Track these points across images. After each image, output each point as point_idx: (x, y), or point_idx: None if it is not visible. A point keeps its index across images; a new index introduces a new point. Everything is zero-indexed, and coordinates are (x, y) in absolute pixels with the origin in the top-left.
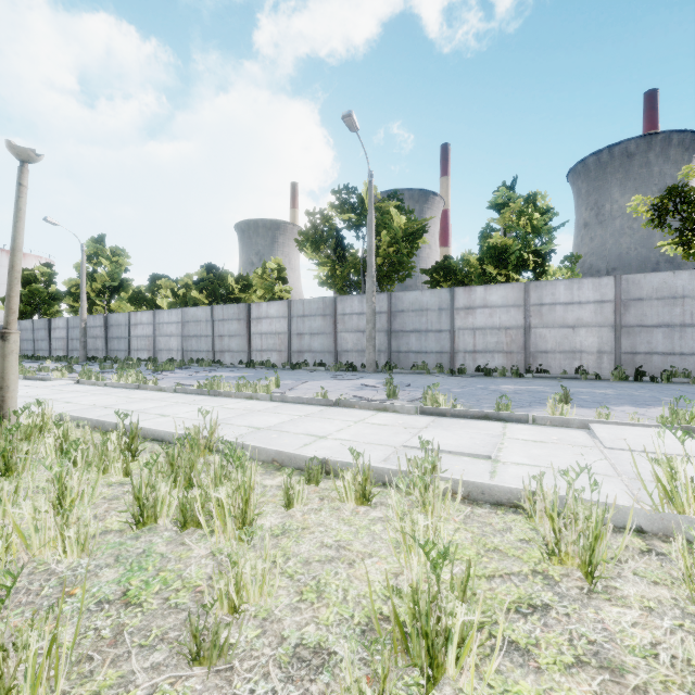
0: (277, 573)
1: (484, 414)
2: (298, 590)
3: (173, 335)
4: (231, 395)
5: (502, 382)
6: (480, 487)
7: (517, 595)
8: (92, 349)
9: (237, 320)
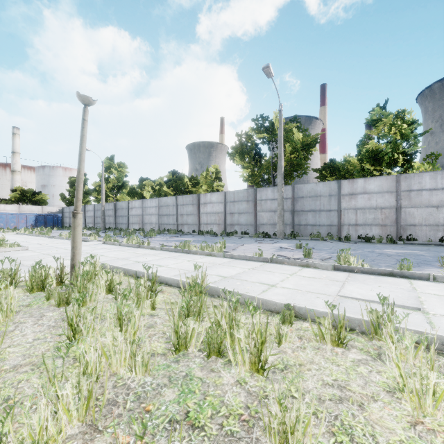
0: (323, 420)
1: (389, 272)
2: (328, 430)
3: (153, 214)
4: (197, 253)
5: (382, 247)
6: (440, 338)
7: None
8: (108, 223)
9: (191, 205)
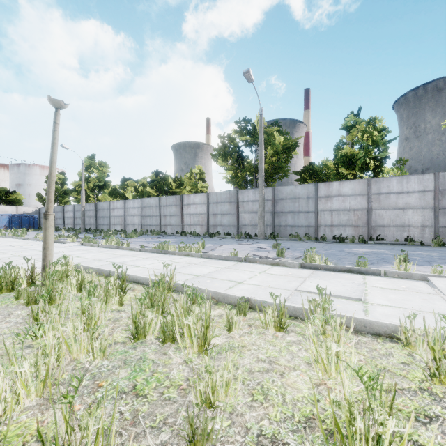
0: (239, 381)
1: (348, 268)
2: (249, 392)
3: (135, 215)
4: (175, 253)
5: (353, 247)
6: (363, 321)
7: (413, 407)
8: (88, 224)
9: (175, 206)
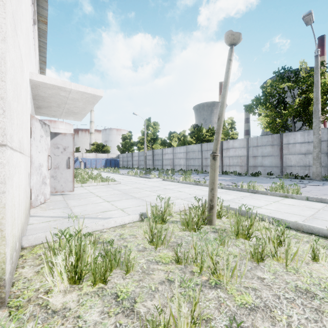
0: None
1: None
2: None
3: (181, 158)
4: (267, 193)
5: None
6: None
7: None
8: (147, 164)
9: None
